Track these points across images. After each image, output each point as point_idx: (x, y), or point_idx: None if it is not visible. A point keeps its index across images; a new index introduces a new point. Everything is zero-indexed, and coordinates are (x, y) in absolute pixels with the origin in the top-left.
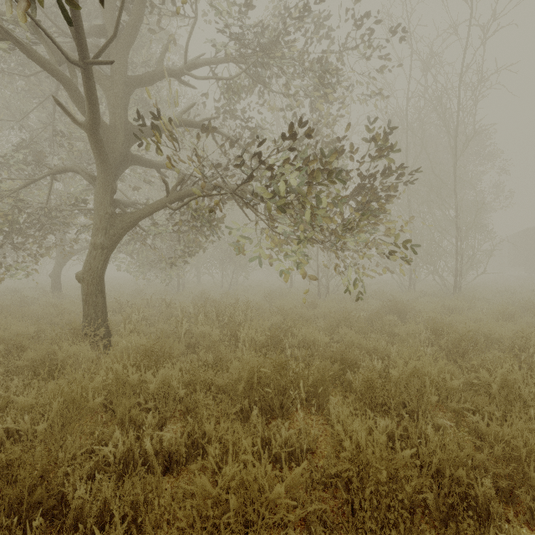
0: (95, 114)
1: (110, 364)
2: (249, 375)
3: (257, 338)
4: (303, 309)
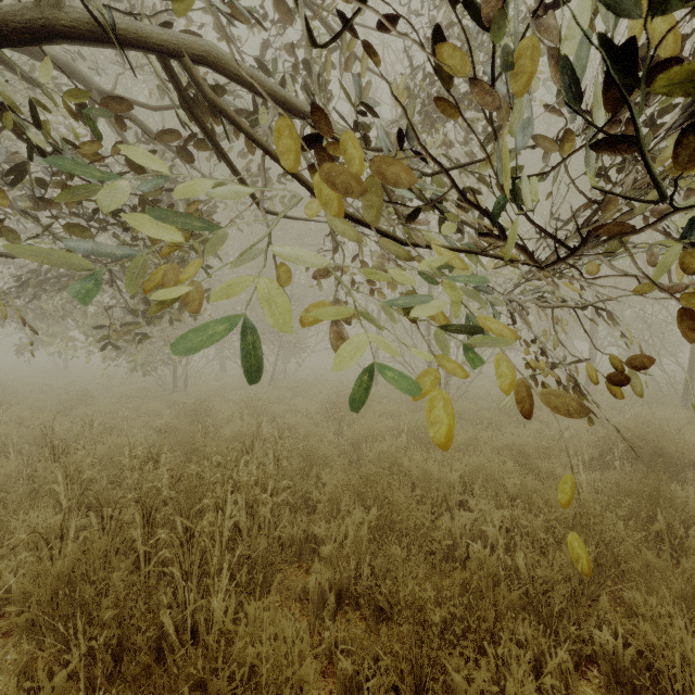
0: None
1: None
2: None
3: None
4: (427, 465)
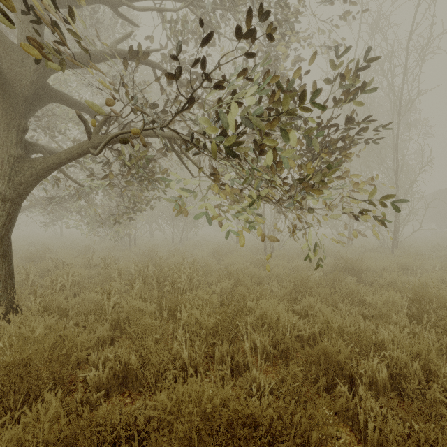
0: None
1: None
2: (182, 443)
3: (202, 322)
4: (254, 270)
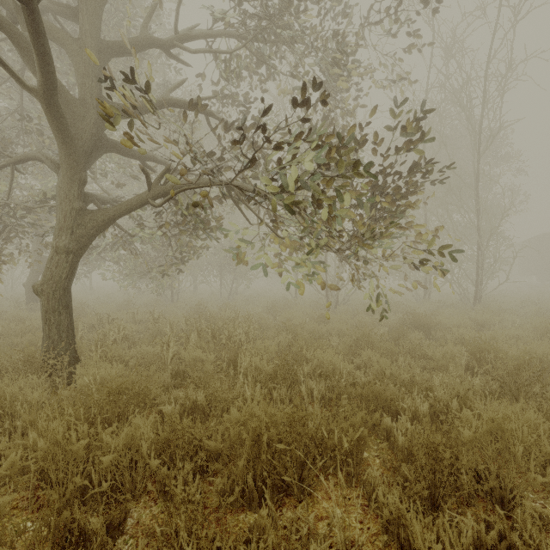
0: (48, 74)
1: (46, 422)
2: (254, 436)
3: (262, 368)
4: (313, 325)
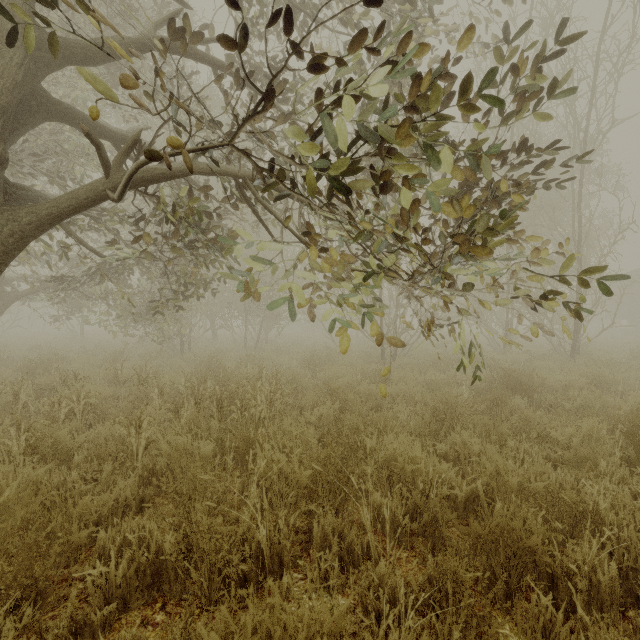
0: None
1: None
2: None
3: (290, 474)
4: (369, 387)
